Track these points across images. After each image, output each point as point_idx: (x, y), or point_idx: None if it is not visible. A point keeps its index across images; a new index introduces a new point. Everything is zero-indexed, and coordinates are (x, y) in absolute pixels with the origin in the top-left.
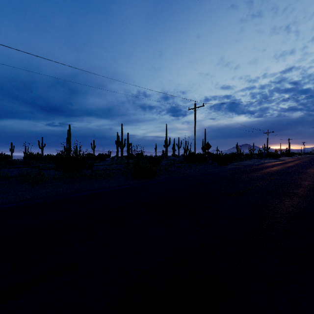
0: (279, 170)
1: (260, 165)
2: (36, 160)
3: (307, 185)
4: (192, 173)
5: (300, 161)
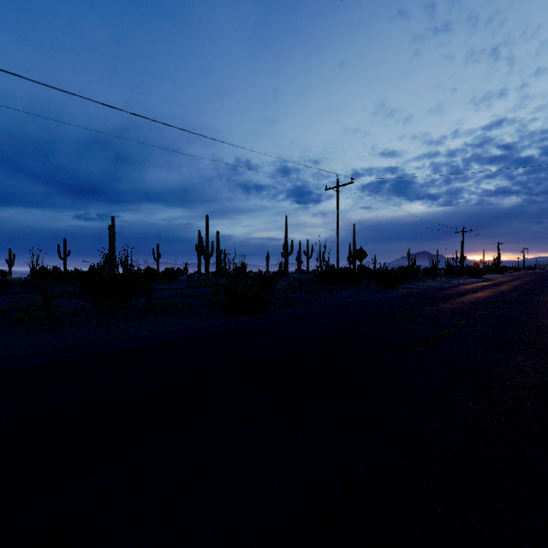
0: (490, 298)
1: (452, 288)
2: (51, 279)
3: None
4: (333, 304)
5: (521, 282)
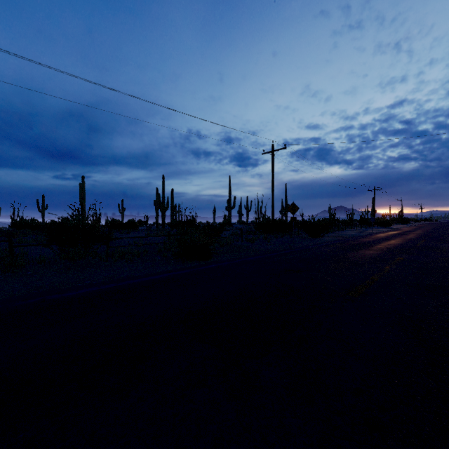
0: (403, 245)
1: (369, 236)
2: (29, 229)
3: None
4: (270, 251)
5: (423, 231)
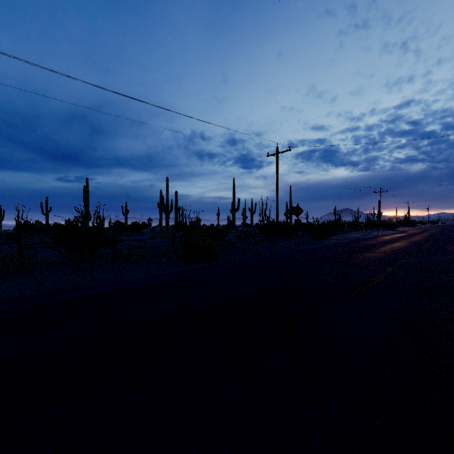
0: (407, 247)
1: (373, 239)
2: (33, 231)
3: None
4: (274, 253)
5: (429, 233)
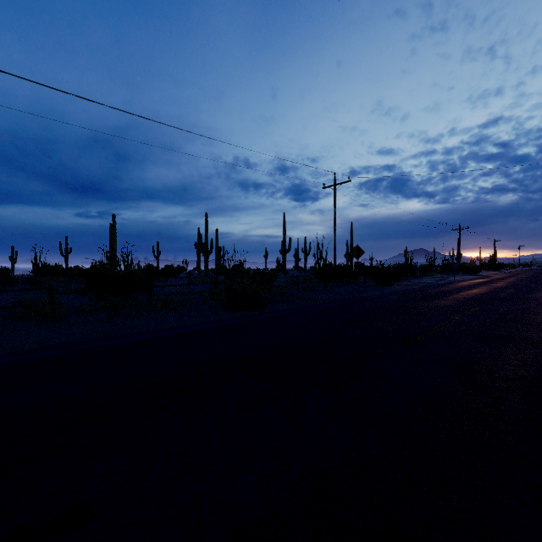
0: (485, 294)
1: (448, 285)
2: (53, 276)
3: (541, 322)
4: (330, 301)
5: (516, 279)
